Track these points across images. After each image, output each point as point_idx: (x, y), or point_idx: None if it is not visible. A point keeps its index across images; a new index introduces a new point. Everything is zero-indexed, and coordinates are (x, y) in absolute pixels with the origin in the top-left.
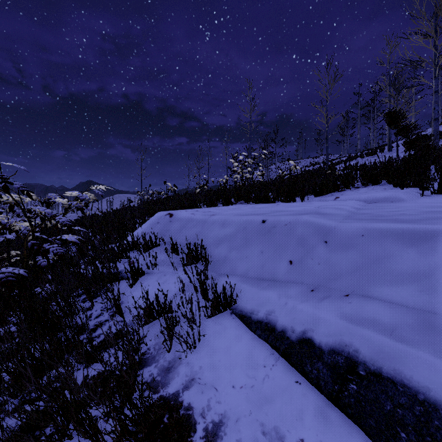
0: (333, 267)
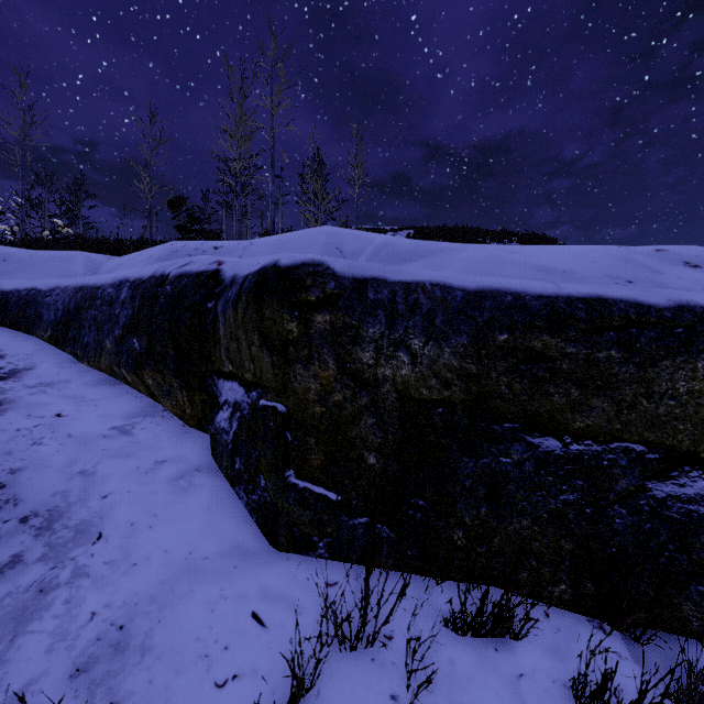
0: (1, 271)
